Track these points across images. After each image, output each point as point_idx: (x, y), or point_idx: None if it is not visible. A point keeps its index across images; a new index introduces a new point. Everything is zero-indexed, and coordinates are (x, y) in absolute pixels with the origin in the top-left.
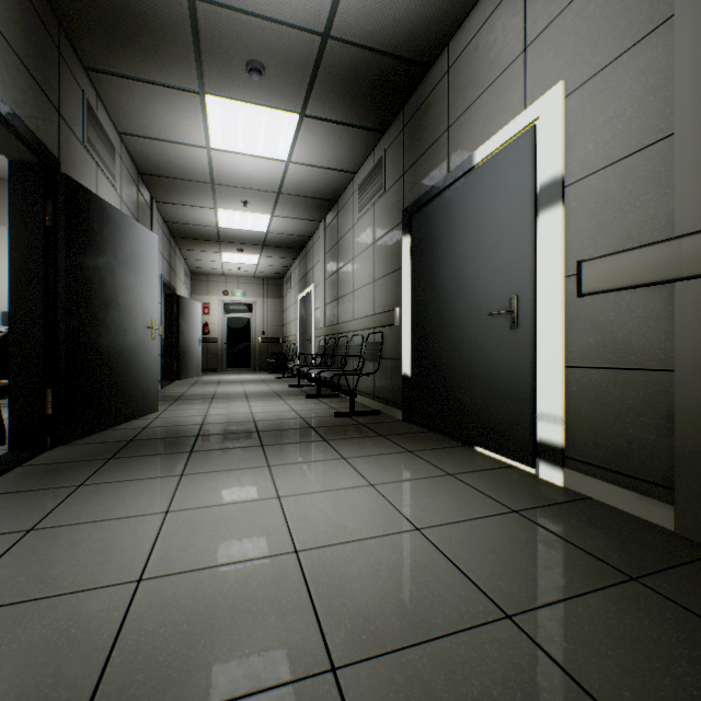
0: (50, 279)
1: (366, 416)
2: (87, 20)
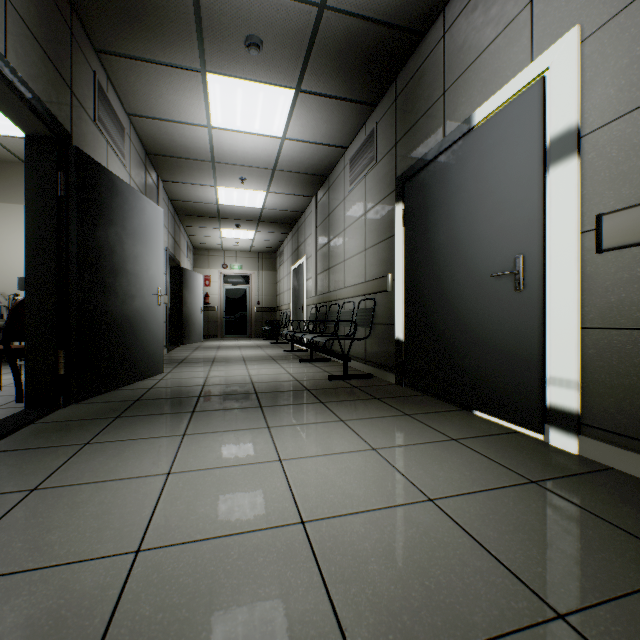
0: (63, 247)
1: (359, 379)
2: (96, 1)
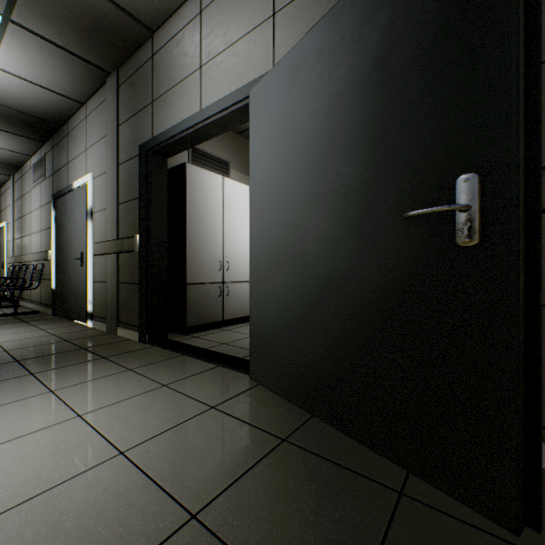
0: None
1: (27, 315)
2: None
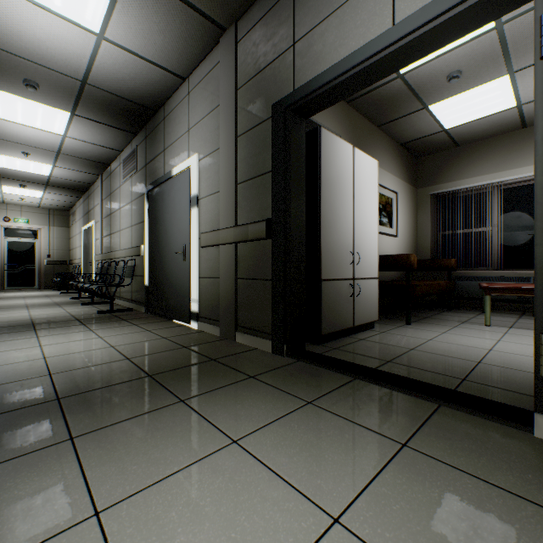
0: None
1: (122, 312)
2: None
